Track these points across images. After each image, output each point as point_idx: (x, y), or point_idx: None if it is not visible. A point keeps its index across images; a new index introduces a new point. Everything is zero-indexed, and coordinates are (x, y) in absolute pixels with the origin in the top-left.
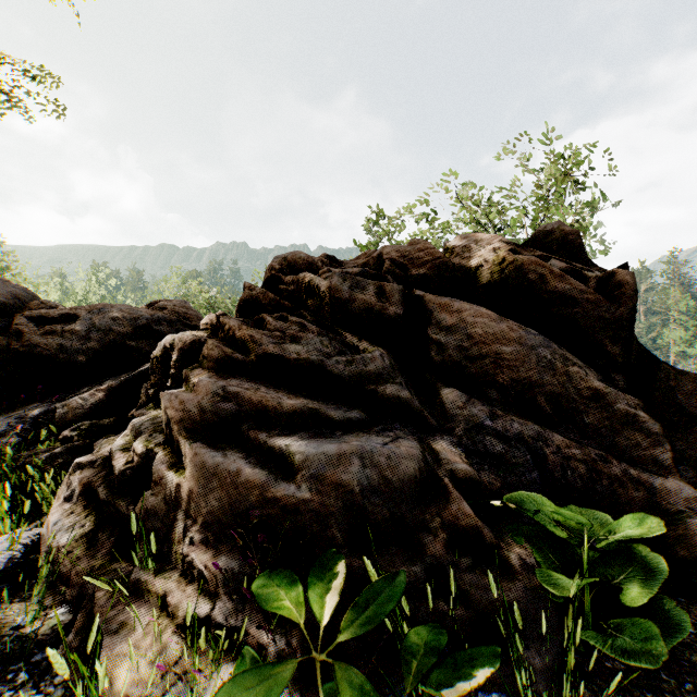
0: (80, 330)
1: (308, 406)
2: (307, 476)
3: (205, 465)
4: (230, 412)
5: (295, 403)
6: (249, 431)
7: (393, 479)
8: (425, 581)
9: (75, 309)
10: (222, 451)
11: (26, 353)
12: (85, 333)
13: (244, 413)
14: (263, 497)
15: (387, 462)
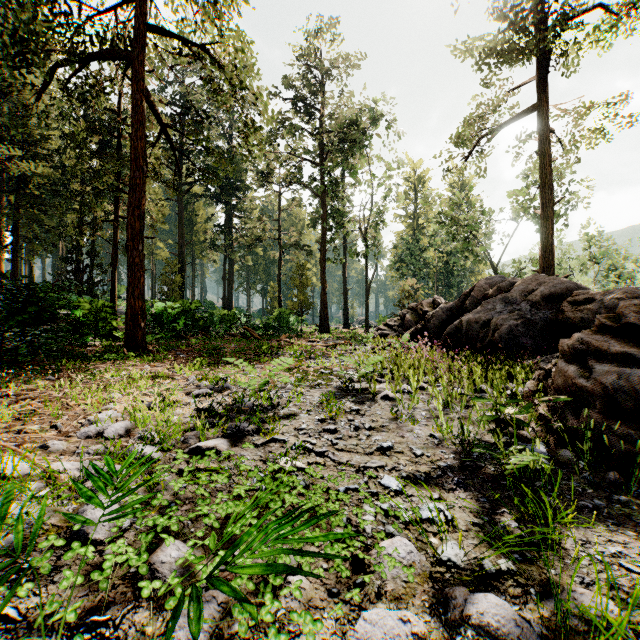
0: (593, 308)
1: (632, 353)
2: (591, 378)
3: (558, 367)
4: (580, 349)
5: (618, 349)
6: (588, 359)
7: (639, 391)
8: (636, 440)
9: (593, 295)
10: (569, 364)
11: (564, 322)
12: (595, 310)
13: (589, 351)
14: (572, 382)
15: (638, 381)
